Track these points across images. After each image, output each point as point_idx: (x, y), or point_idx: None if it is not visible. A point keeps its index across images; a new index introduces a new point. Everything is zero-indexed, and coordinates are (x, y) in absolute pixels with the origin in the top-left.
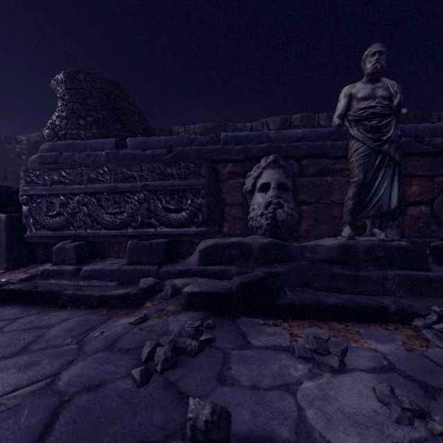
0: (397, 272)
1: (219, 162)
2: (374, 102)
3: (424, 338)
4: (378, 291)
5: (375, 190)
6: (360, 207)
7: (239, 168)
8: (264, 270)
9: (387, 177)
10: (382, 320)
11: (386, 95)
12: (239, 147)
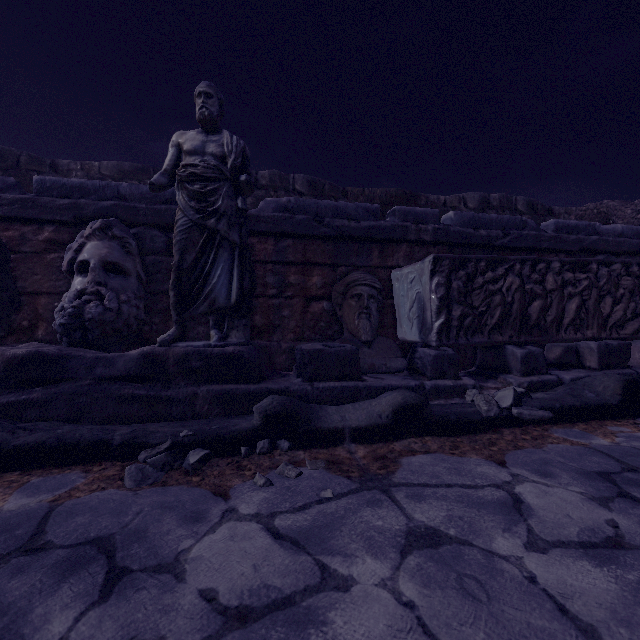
0: (213, 387)
1: (28, 222)
2: (199, 159)
3: (120, 478)
4: (186, 415)
5: (204, 278)
6: (187, 301)
7: (65, 235)
8: (6, 398)
9: (221, 262)
10: (98, 459)
11: (218, 153)
12: (64, 202)
